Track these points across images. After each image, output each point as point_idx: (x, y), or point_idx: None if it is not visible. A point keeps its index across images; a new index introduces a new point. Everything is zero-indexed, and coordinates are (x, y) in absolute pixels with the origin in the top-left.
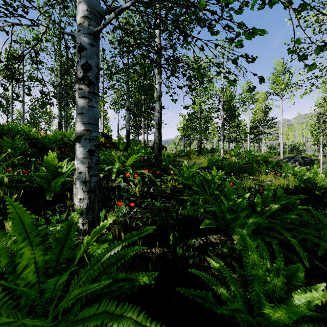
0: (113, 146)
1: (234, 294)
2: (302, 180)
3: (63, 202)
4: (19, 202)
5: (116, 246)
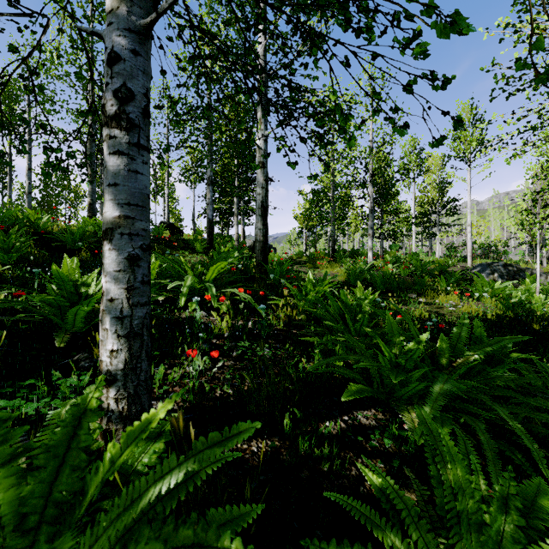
0: (185, 245)
1: (418, 548)
2: (509, 305)
3: (87, 350)
4: (2, 352)
5: (173, 467)
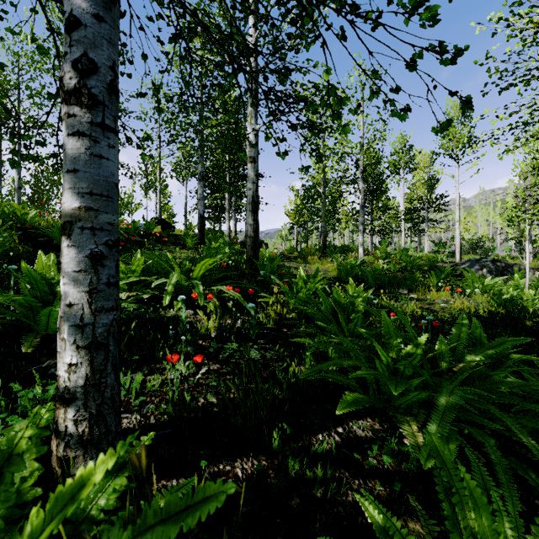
0: (176, 241)
1: None
2: (501, 301)
3: None
4: None
5: None
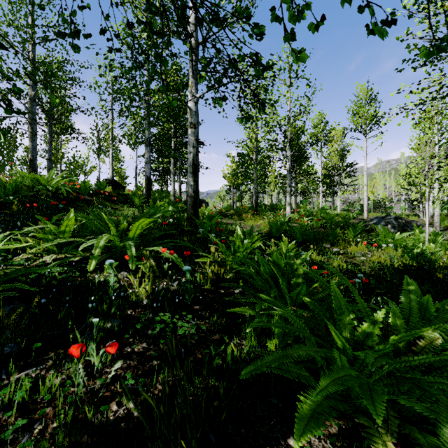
0: (125, 200)
1: None
2: (414, 255)
3: None
4: None
5: None
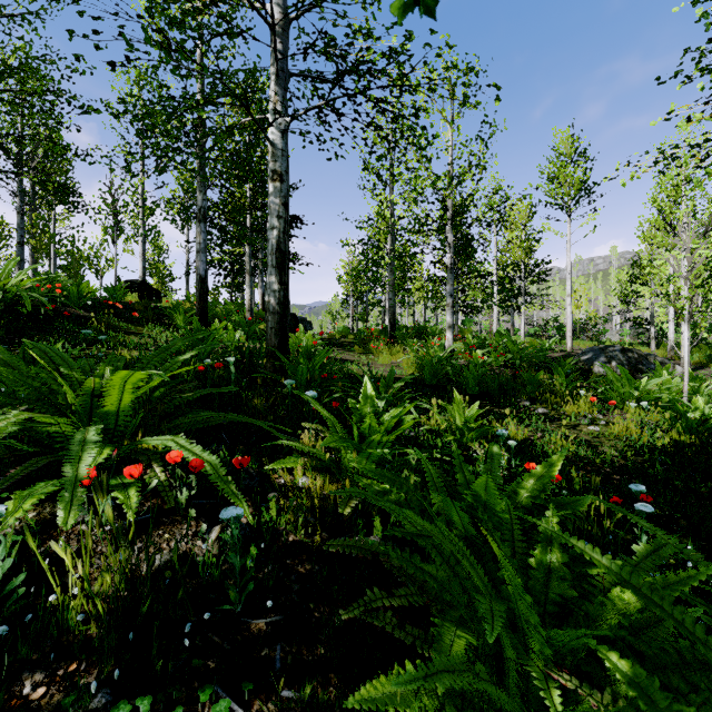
0: (158, 318)
1: None
2: (691, 425)
3: None
4: None
5: None
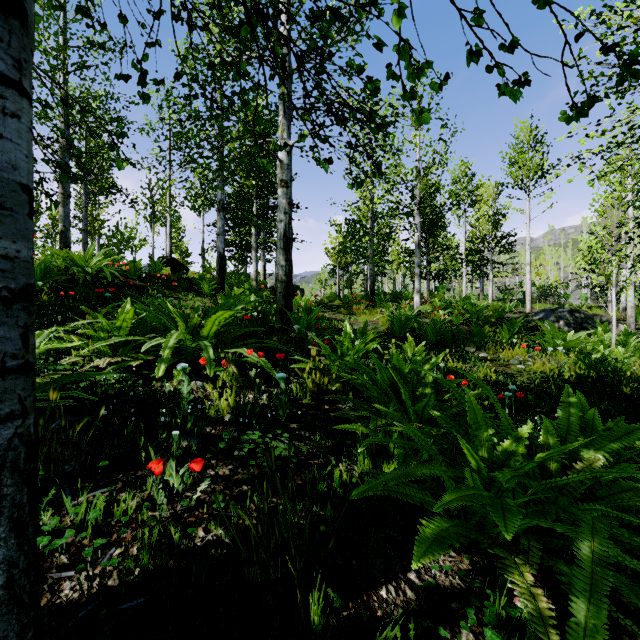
0: (189, 286)
1: None
2: (591, 362)
3: None
4: None
5: None
